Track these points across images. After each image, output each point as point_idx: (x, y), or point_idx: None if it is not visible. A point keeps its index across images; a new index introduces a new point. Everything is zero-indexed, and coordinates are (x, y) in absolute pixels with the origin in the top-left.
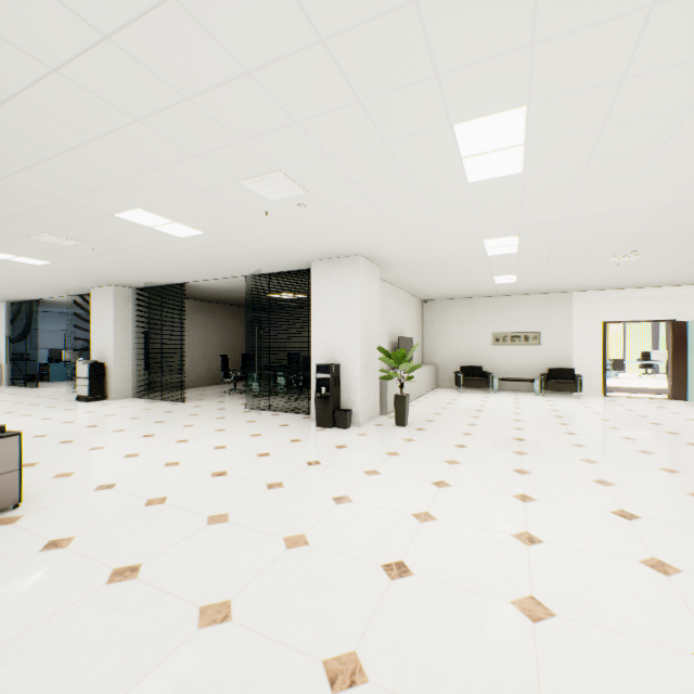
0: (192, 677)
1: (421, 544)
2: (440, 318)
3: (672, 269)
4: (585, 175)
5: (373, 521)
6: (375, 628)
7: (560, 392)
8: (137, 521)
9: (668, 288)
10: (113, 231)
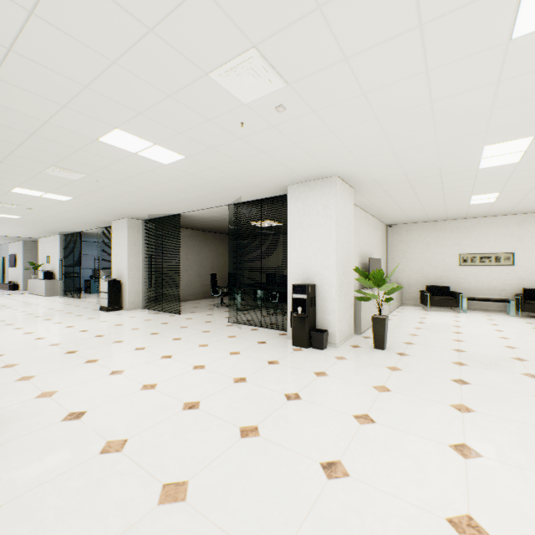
0: None
1: None
2: (405, 241)
3: None
4: None
5: (389, 529)
6: None
7: None
8: (79, 482)
9: None
10: (105, 160)
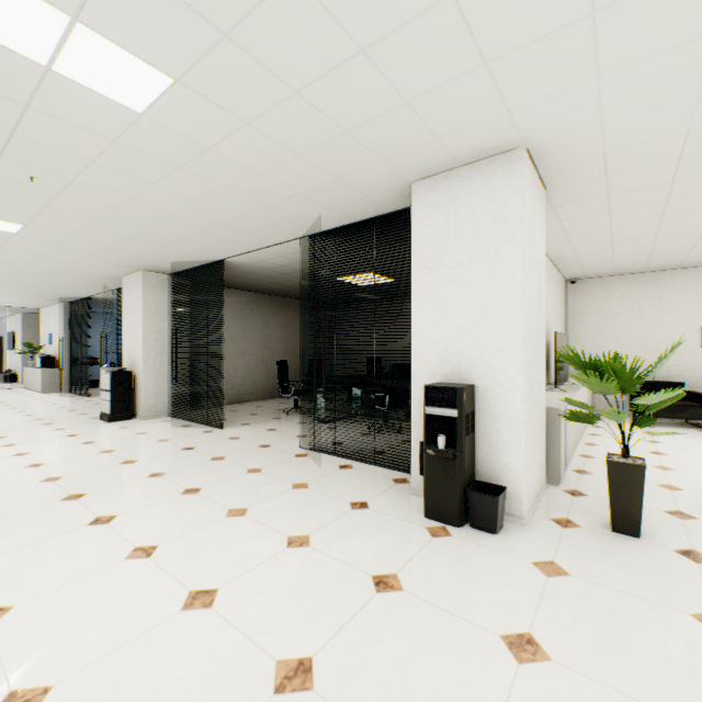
0: None
1: None
2: (598, 305)
3: None
4: None
5: None
6: None
7: None
8: None
9: None
10: None
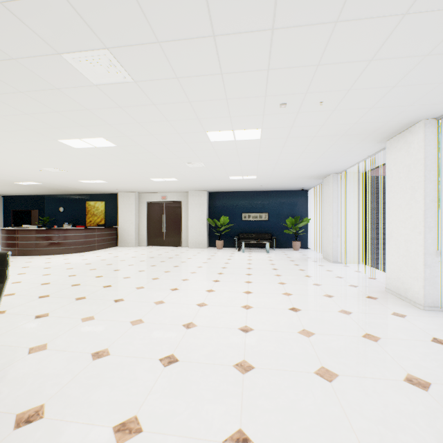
0: None
1: None
2: None
3: None
4: None
5: None
6: None
7: None
8: None
9: None
10: None
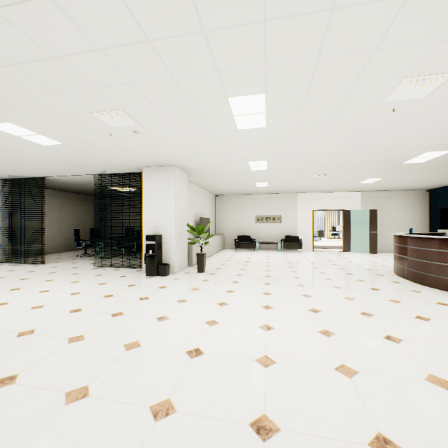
0: (63, 432)
1: (209, 338)
2: (226, 206)
3: (343, 183)
4: (297, 132)
5: (182, 328)
6: (181, 384)
7: (291, 249)
8: (11, 347)
9: (342, 193)
10: None
